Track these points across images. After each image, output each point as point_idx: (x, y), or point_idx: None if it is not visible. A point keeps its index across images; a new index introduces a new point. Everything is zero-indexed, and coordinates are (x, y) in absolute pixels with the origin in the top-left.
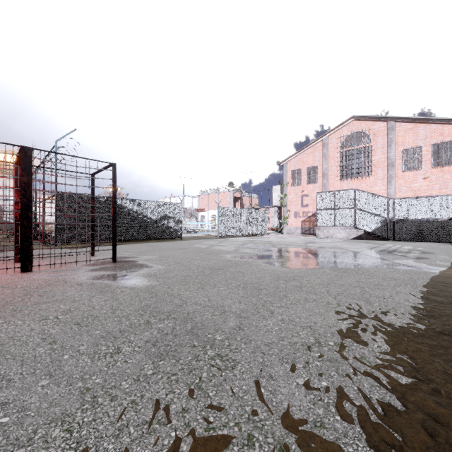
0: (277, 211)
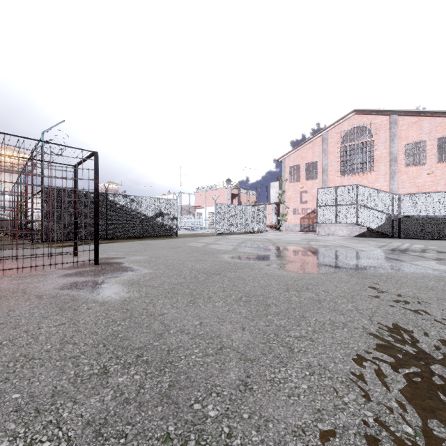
0: (276, 208)
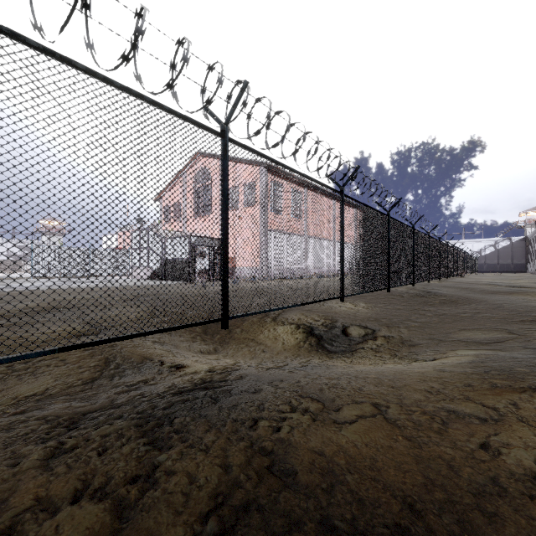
0: None
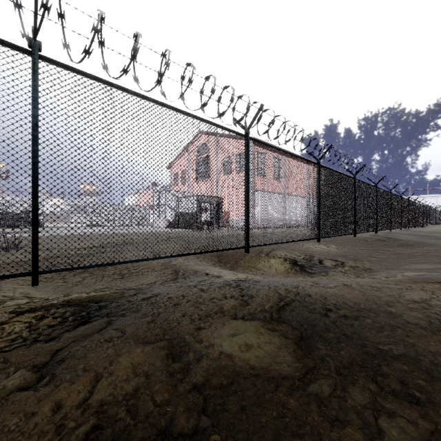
0: None
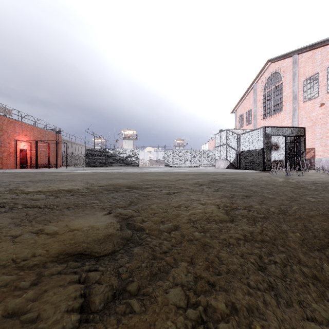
0: None
